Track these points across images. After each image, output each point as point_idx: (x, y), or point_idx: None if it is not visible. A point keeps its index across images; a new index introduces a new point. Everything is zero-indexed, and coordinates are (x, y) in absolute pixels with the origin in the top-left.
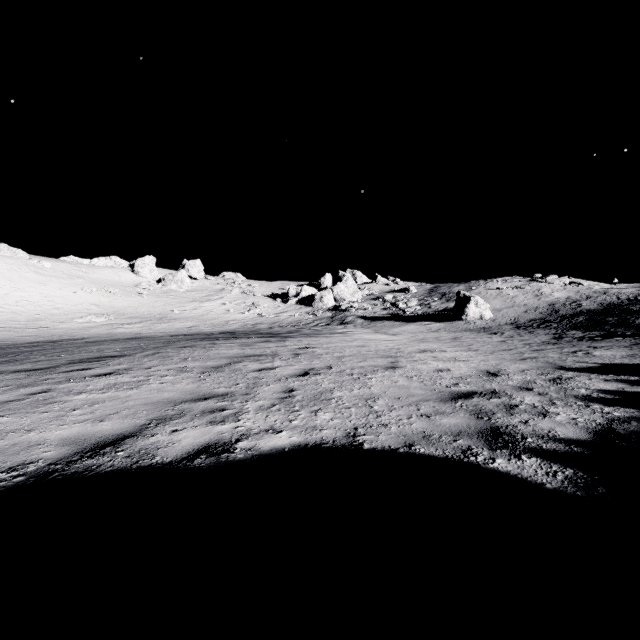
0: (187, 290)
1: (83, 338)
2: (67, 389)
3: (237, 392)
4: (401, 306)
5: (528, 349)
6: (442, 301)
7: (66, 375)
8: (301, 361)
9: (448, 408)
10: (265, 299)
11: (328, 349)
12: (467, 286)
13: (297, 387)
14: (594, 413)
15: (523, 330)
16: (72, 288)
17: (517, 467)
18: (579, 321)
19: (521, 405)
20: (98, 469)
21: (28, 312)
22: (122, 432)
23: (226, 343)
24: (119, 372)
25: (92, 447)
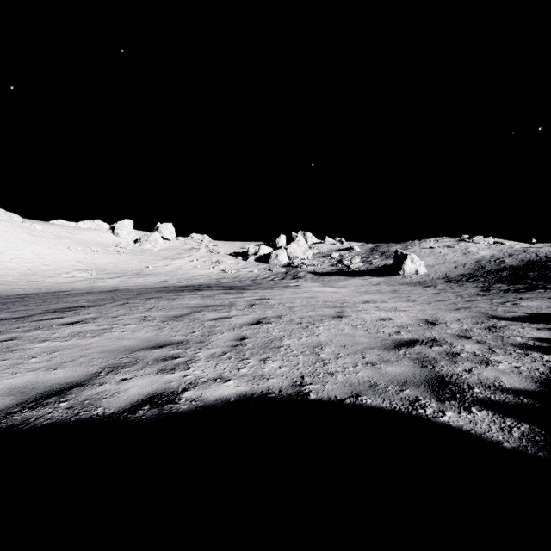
0: (160, 249)
1: (67, 291)
2: (33, 337)
3: (192, 340)
4: (346, 263)
5: (460, 300)
6: (382, 258)
7: (36, 324)
8: (255, 311)
9: (392, 356)
10: (228, 257)
11: (280, 300)
12: (404, 245)
13: (249, 335)
14: (535, 361)
15: (454, 283)
16: (60, 247)
17: (469, 421)
18: (503, 275)
19: (462, 353)
20: (35, 422)
21: (21, 268)
22: (72, 381)
23: (190, 295)
24: (86, 321)
25: (37, 397)
